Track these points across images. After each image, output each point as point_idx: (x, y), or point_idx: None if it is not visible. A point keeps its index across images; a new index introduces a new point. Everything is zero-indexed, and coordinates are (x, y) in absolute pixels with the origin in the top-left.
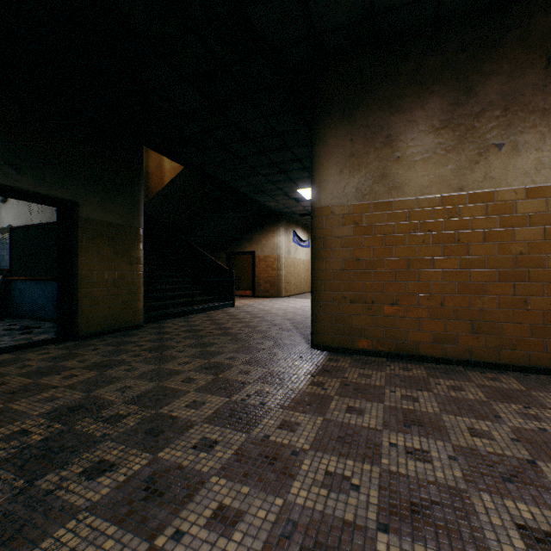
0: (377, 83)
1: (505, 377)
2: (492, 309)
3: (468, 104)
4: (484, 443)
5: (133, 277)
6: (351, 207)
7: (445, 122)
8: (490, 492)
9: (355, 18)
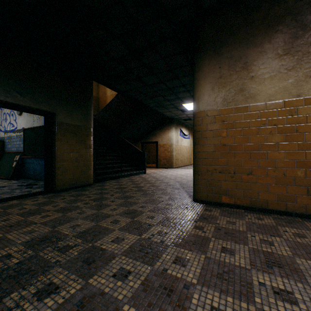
0: (237, 29)
1: None
2: None
3: (304, 36)
4: None
5: (87, 156)
6: (219, 110)
7: (287, 50)
8: None
9: None
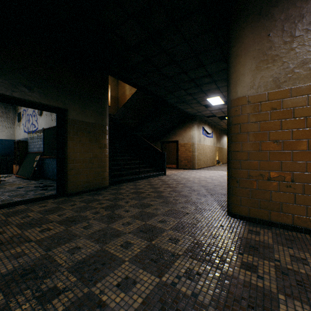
0: None
1: None
2: None
3: None
4: None
5: (102, 157)
6: (268, 94)
7: None
8: None
9: None
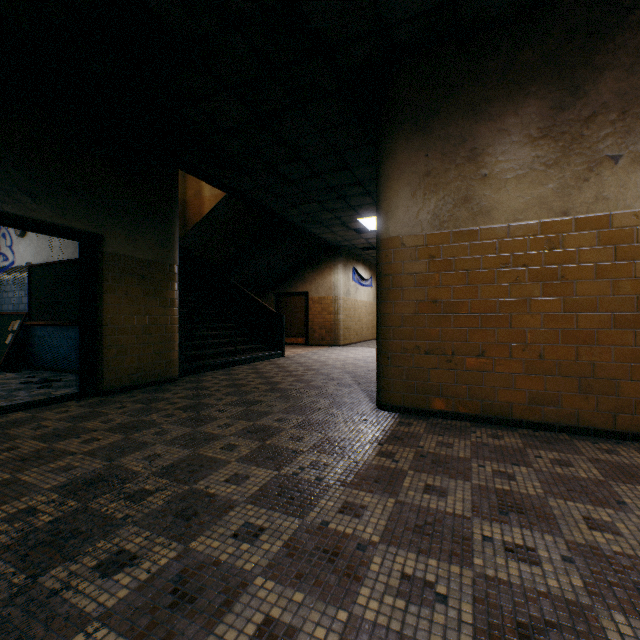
0: (458, 85)
1: (624, 449)
2: (606, 363)
3: (575, 107)
4: (607, 540)
5: (167, 322)
6: (426, 237)
7: (545, 130)
8: (624, 612)
9: (431, 5)
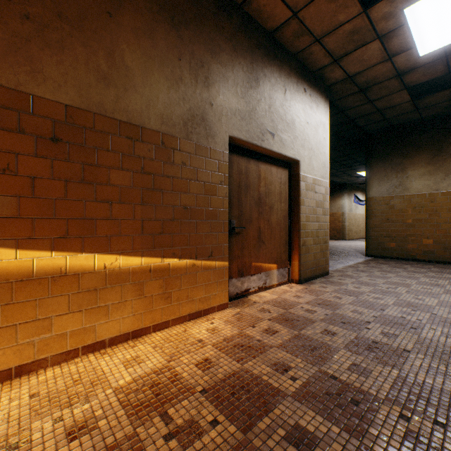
0: (396, 146)
1: None
2: None
3: (440, 155)
4: (415, 270)
5: None
6: (384, 197)
7: (429, 162)
8: (406, 272)
9: (383, 128)
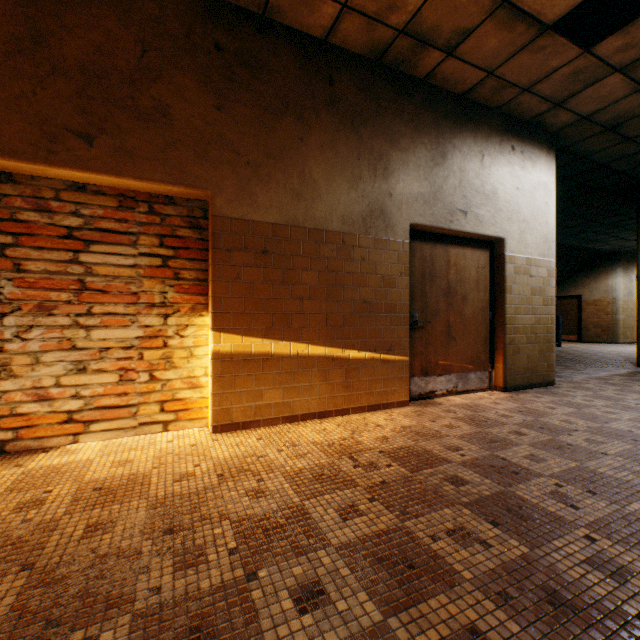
0: None
1: None
2: None
3: None
4: None
5: None
6: None
7: None
8: None
9: None
